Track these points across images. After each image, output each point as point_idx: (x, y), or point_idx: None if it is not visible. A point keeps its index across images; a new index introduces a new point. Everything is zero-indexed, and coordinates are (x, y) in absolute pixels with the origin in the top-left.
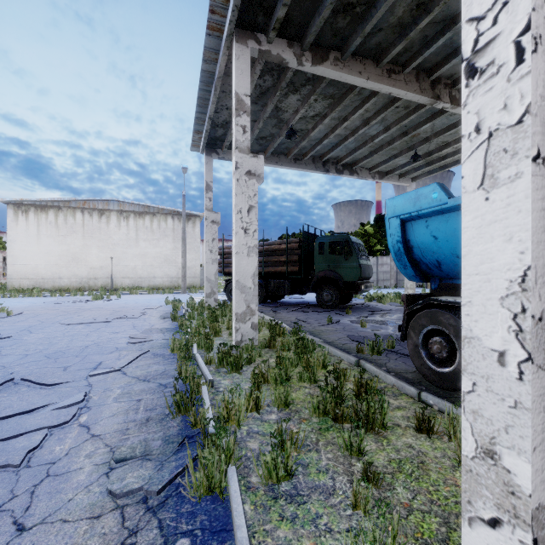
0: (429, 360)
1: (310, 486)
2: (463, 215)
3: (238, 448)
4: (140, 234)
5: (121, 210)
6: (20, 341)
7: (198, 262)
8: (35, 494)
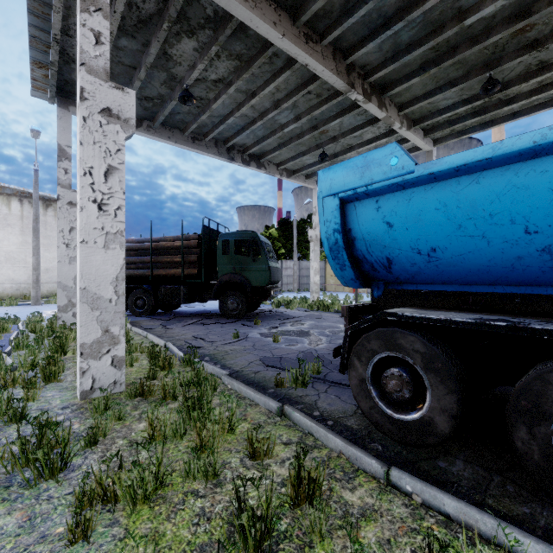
0: (382, 401)
1: None
2: None
3: None
4: None
5: None
6: None
7: None
8: None
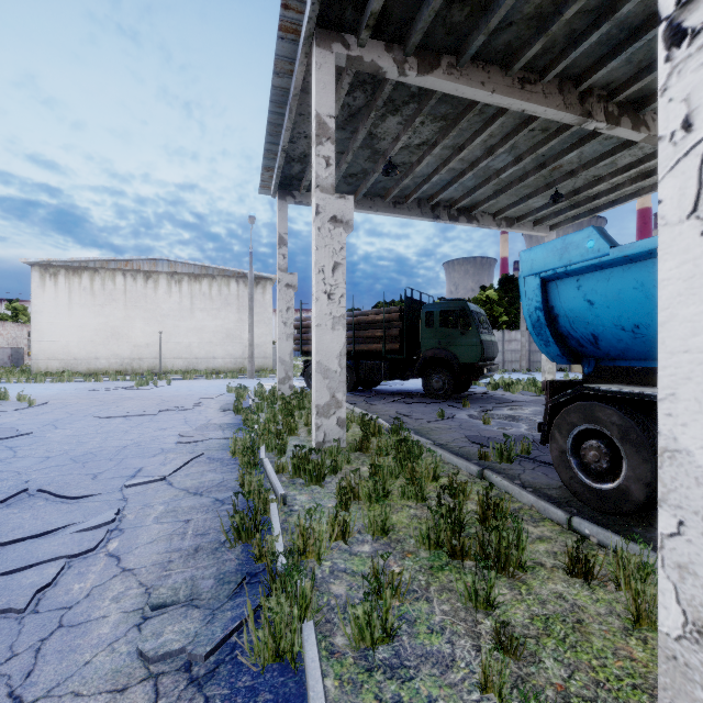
0: (582, 472)
1: (419, 653)
2: (661, 261)
3: (318, 593)
4: (196, 303)
5: (172, 272)
6: (41, 438)
7: (270, 338)
8: (41, 652)
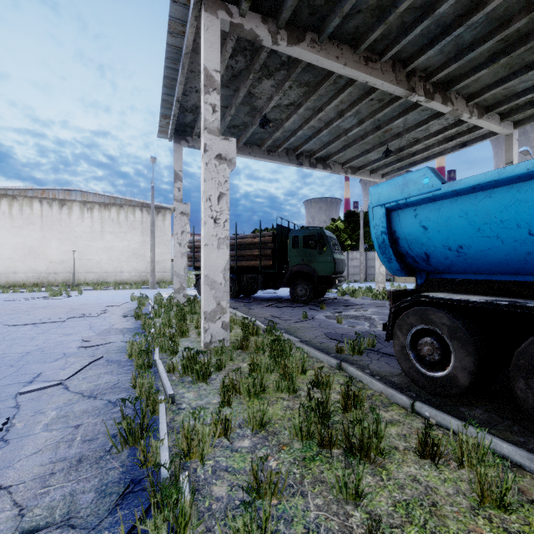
0: (418, 363)
1: None
2: None
3: (200, 497)
4: (106, 227)
5: (84, 201)
6: None
7: (169, 256)
8: None
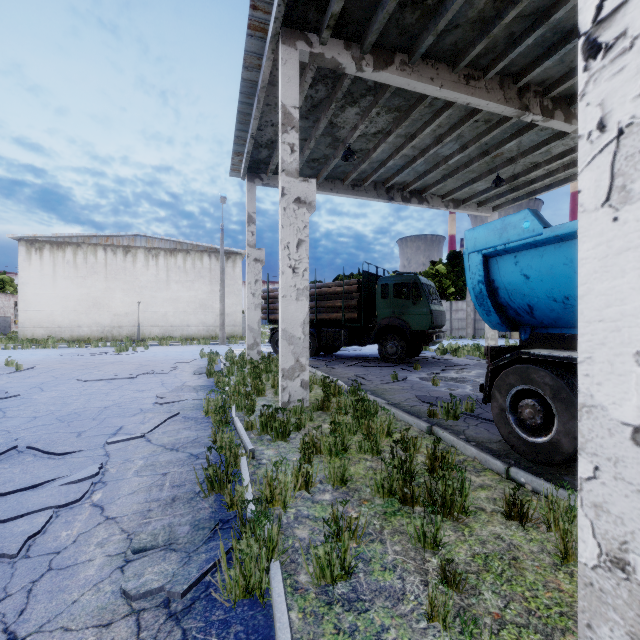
0: (519, 427)
1: (373, 588)
2: (580, 242)
3: (284, 536)
4: (172, 275)
5: (149, 247)
6: (28, 400)
7: (239, 308)
8: (32, 593)
